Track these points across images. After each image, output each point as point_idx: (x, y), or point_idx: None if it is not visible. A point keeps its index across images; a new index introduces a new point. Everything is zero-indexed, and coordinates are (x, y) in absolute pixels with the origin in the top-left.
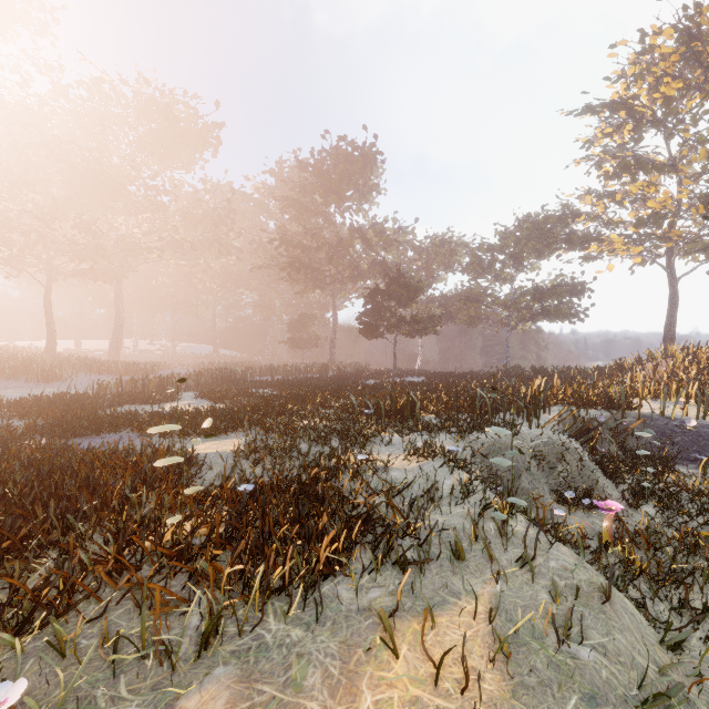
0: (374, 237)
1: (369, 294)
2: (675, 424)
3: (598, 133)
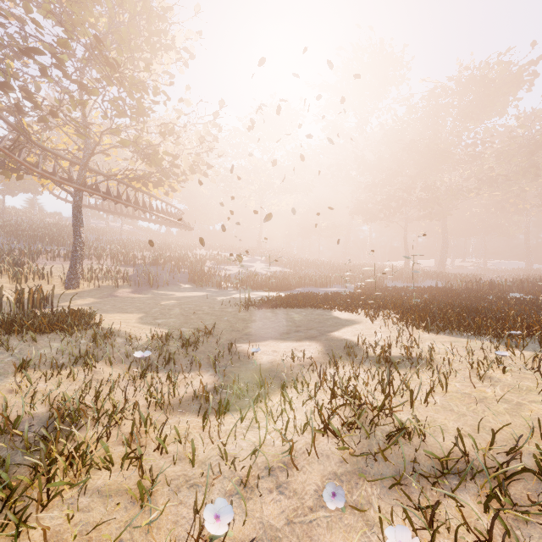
0: None
1: None
2: None
3: None
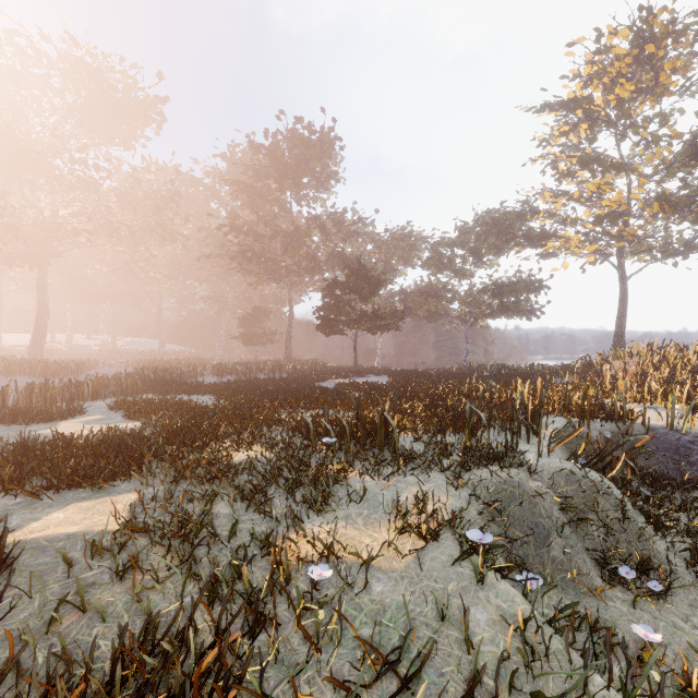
0: (333, 228)
1: (327, 286)
2: (688, 440)
3: (555, 131)
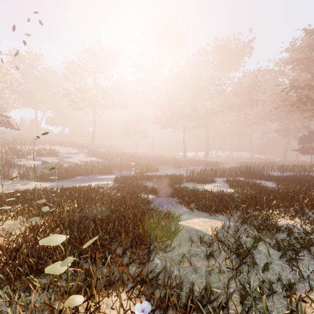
0: None
1: None
2: None
3: None
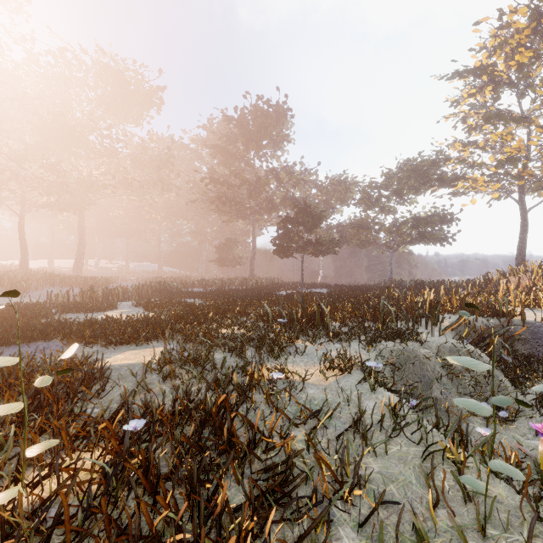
0: (285, 177)
1: (281, 221)
2: None
3: (464, 94)
